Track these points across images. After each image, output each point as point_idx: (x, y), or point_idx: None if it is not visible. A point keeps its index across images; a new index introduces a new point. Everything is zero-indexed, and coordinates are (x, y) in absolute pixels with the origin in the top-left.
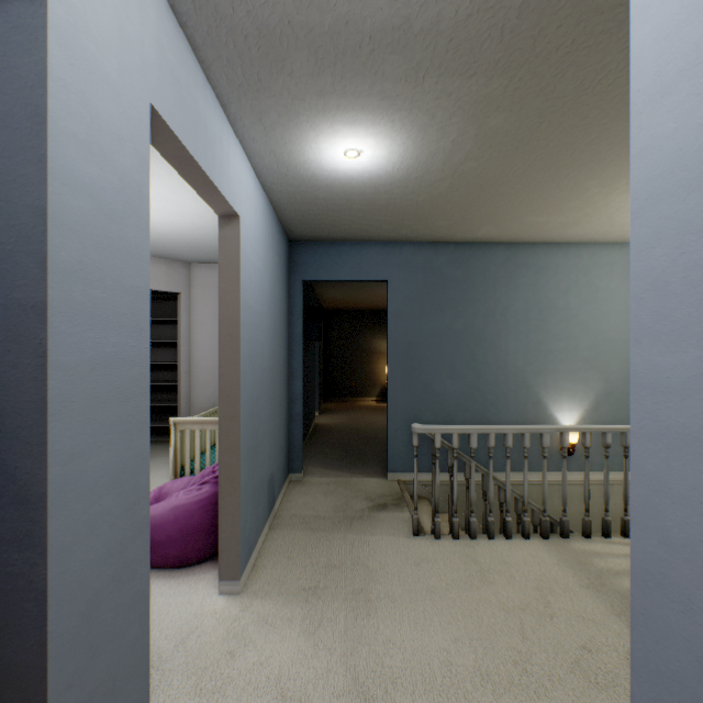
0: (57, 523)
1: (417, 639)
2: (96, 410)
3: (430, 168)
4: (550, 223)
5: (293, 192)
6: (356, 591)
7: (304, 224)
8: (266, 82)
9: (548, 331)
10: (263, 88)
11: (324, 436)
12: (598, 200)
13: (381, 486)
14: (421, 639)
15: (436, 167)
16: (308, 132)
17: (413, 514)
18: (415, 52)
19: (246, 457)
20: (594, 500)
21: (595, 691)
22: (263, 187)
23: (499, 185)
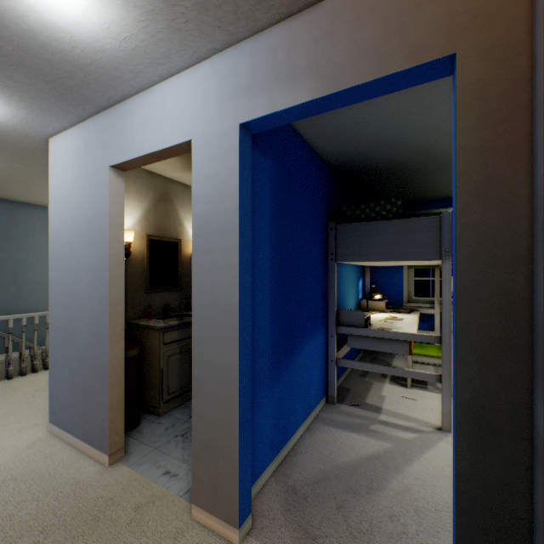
0: None
1: None
2: None
3: None
4: None
5: None
6: None
7: None
8: None
9: None
10: None
11: None
12: None
13: None
14: None
15: None
16: None
17: None
18: None
19: None
20: None
21: None
22: None
23: (29, 184)
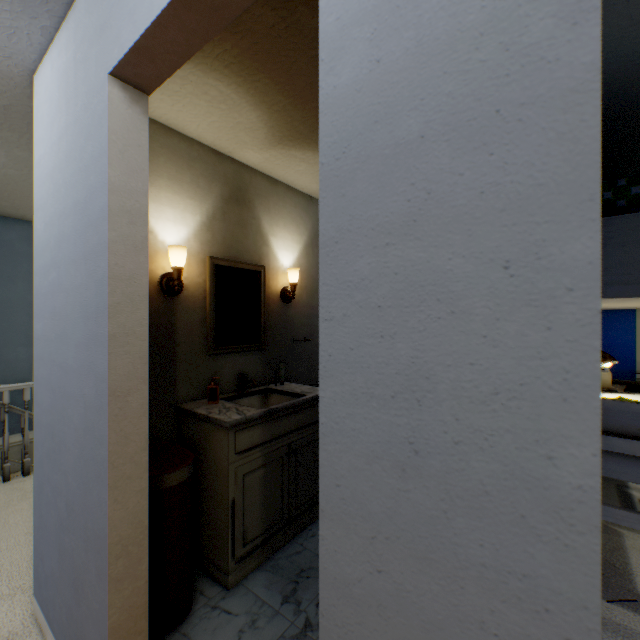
0: None
1: None
2: None
3: None
4: None
5: None
6: None
7: None
8: None
9: None
10: None
11: None
12: None
13: None
14: None
15: None
16: None
17: None
18: None
19: None
20: None
21: None
22: None
23: None
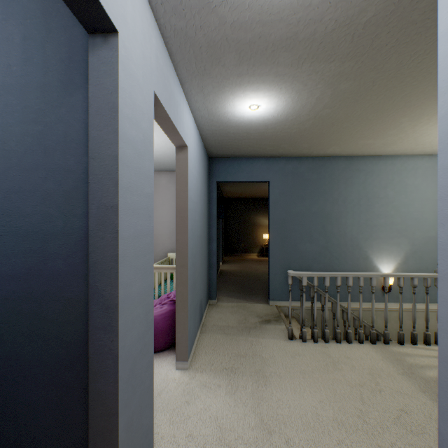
0: (122, 319)
1: (297, 400)
2: (134, 260)
3: (300, 114)
4: (375, 144)
5: (215, 130)
6: (256, 371)
7: (219, 148)
8: (208, 70)
9: (373, 212)
10: (206, 73)
11: (227, 277)
12: (408, 129)
13: (266, 308)
14: (299, 400)
15: (305, 113)
16: (229, 96)
17: (288, 326)
18: (299, 50)
19: (190, 289)
20: (404, 321)
21: (410, 435)
22: (197, 127)
23: (343, 122)
